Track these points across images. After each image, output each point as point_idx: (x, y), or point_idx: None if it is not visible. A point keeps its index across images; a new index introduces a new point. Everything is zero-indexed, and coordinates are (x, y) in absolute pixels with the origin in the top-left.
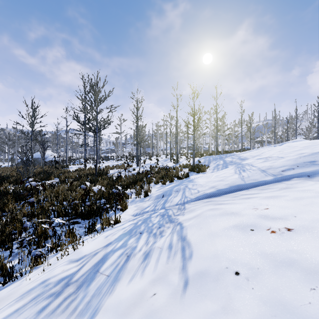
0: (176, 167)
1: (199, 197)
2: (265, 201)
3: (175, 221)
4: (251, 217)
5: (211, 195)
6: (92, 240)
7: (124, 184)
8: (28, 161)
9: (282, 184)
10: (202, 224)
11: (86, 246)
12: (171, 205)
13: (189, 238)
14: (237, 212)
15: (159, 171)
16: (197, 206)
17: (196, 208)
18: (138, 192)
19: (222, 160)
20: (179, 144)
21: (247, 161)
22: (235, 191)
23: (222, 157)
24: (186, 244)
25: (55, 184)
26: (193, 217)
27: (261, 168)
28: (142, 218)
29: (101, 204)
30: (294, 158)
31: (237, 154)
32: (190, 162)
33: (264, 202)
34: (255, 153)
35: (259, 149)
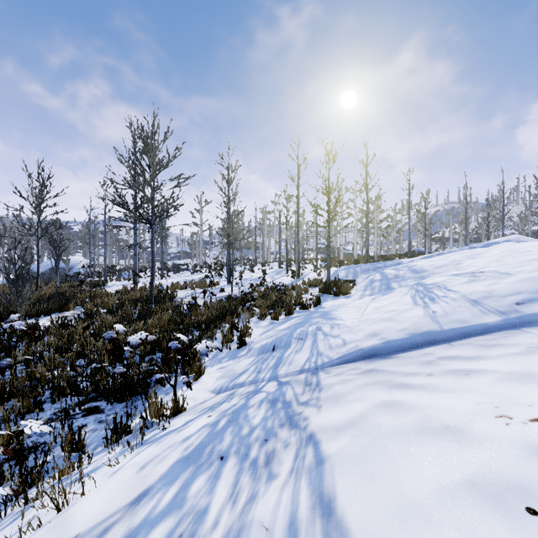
0: (297, 286)
1: (347, 357)
2: (518, 391)
3: (300, 423)
4: (509, 452)
5: (372, 353)
6: (109, 478)
7: (202, 320)
8: (19, 278)
9: (528, 336)
10: (373, 459)
11: (88, 499)
12: (291, 372)
13: (343, 507)
14: (459, 427)
15: (267, 294)
16: (346, 383)
17: (347, 393)
18: (227, 338)
19: (378, 273)
20: (302, 244)
21: (434, 279)
22: (421, 345)
23: (378, 268)
24: (337, 534)
25: (70, 321)
26: (344, 425)
27: (470, 296)
28: (230, 406)
29: (153, 364)
30: (536, 276)
31: (404, 263)
32: (321, 276)
33: (517, 394)
34: (438, 261)
35: (443, 253)
